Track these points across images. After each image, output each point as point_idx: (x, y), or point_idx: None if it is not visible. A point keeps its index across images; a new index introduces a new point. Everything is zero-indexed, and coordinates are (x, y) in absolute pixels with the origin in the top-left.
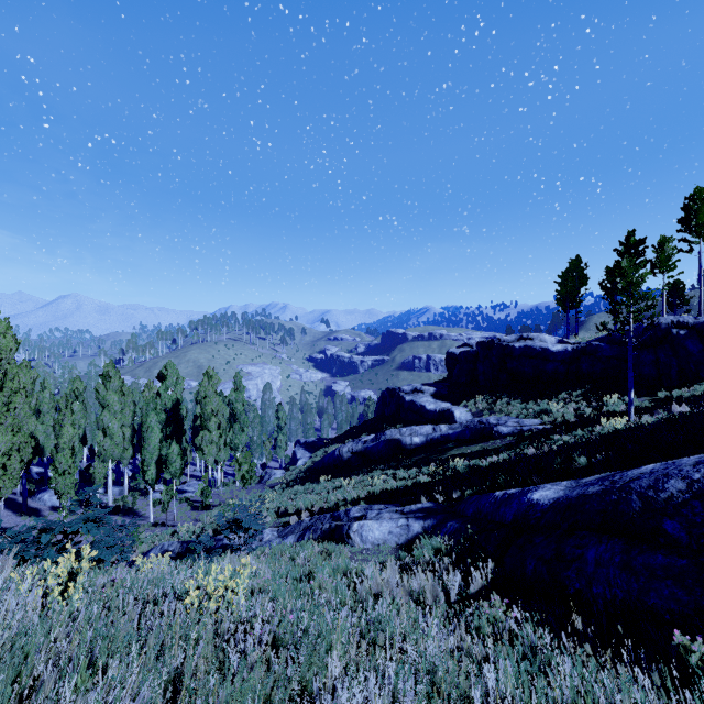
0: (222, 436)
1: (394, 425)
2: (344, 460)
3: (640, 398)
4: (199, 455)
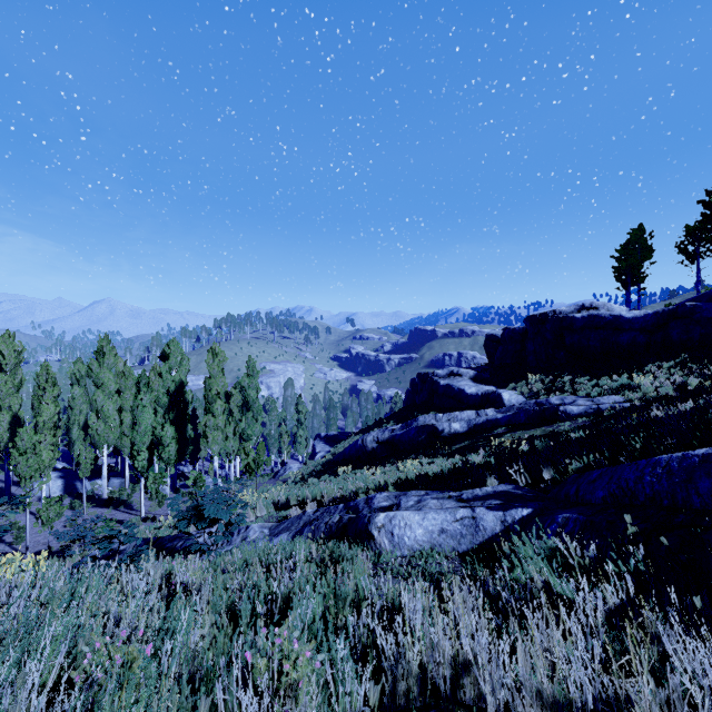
0: (231, 423)
1: (427, 413)
2: (368, 450)
3: None
4: (203, 443)
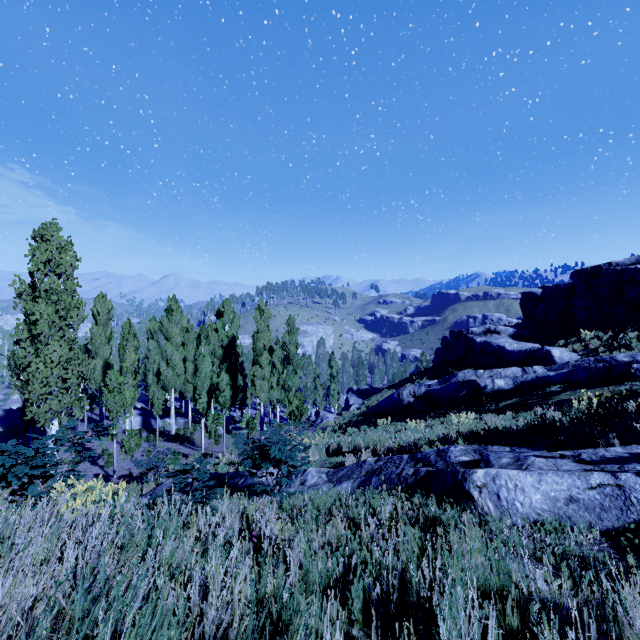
0: (275, 374)
1: (462, 369)
2: (405, 404)
3: None
4: (251, 391)
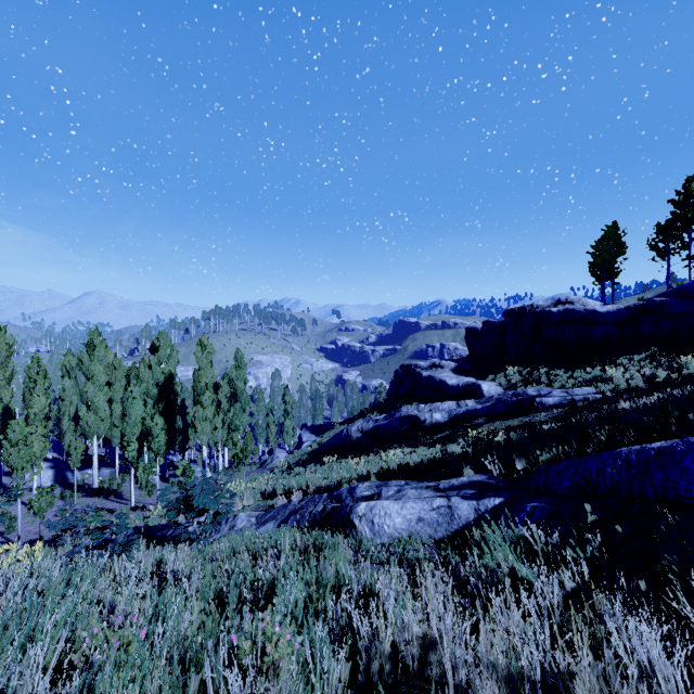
0: (219, 414)
1: (409, 403)
2: (353, 440)
3: None
4: (191, 434)
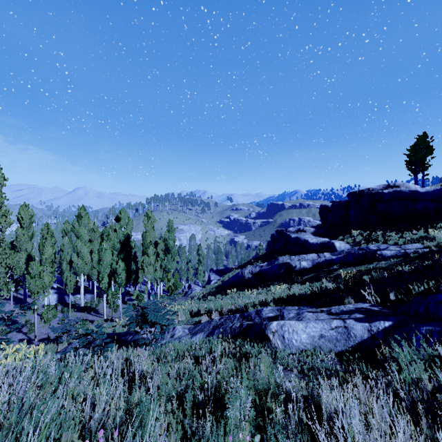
0: (158, 261)
1: (283, 255)
2: (246, 279)
3: None
4: (141, 273)
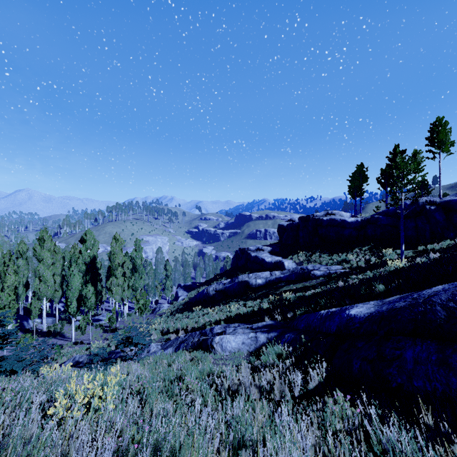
0: (126, 281)
1: (244, 272)
2: (210, 296)
3: (406, 251)
4: (109, 294)
